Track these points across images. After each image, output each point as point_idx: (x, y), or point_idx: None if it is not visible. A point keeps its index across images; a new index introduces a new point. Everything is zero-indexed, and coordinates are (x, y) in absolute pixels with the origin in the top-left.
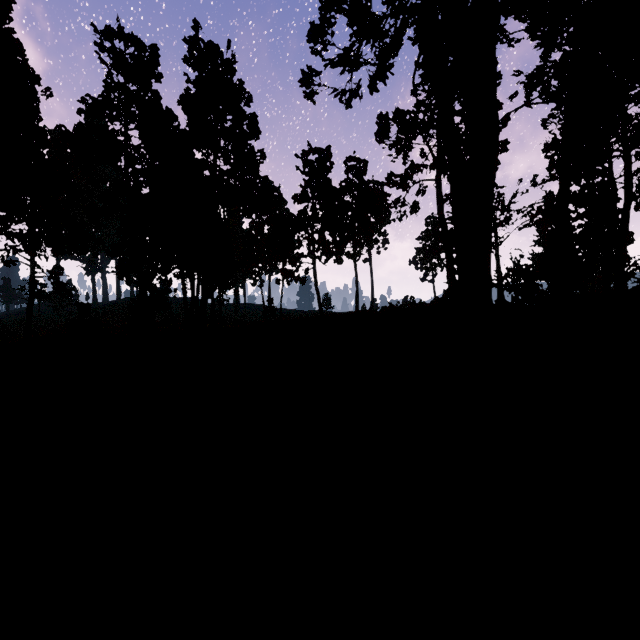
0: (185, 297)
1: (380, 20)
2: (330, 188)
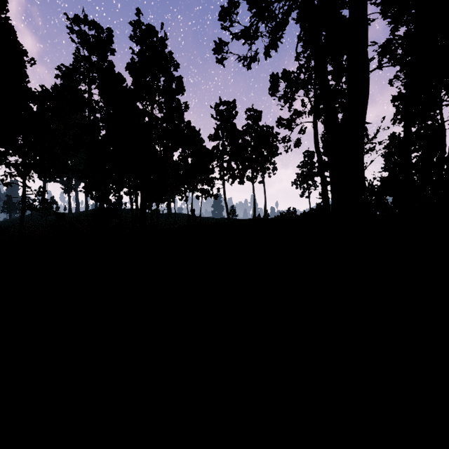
0: (132, 208)
1: (272, 4)
2: (235, 130)
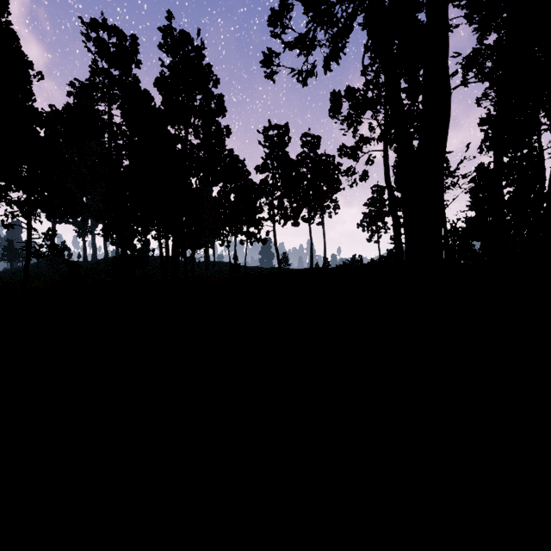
0: (161, 256)
1: (333, 6)
2: (288, 160)
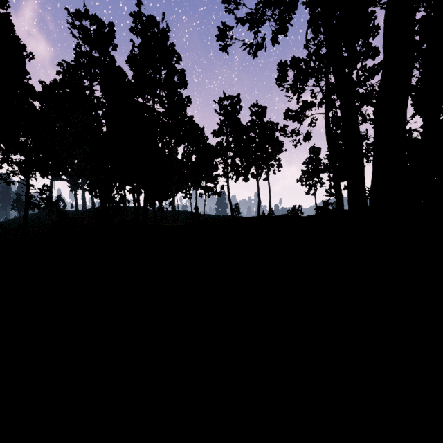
0: (135, 206)
1: None
2: (240, 125)
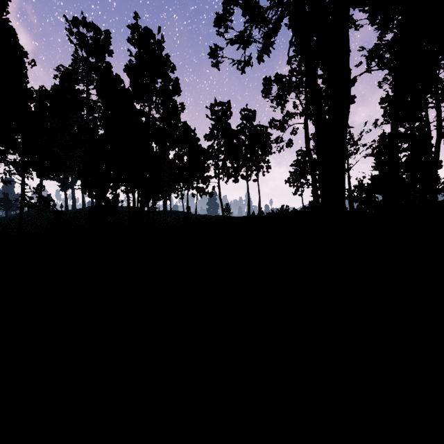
0: (129, 206)
1: (265, 11)
2: (230, 130)
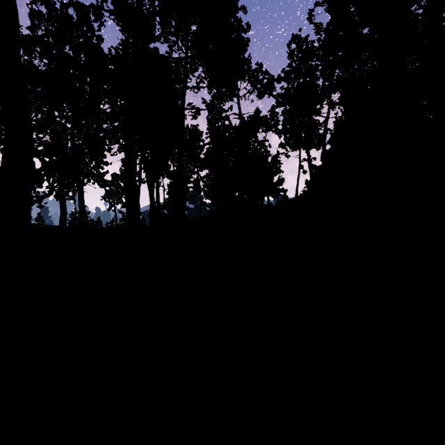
0: None
1: None
2: (33, 170)
